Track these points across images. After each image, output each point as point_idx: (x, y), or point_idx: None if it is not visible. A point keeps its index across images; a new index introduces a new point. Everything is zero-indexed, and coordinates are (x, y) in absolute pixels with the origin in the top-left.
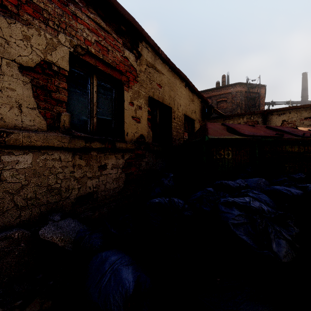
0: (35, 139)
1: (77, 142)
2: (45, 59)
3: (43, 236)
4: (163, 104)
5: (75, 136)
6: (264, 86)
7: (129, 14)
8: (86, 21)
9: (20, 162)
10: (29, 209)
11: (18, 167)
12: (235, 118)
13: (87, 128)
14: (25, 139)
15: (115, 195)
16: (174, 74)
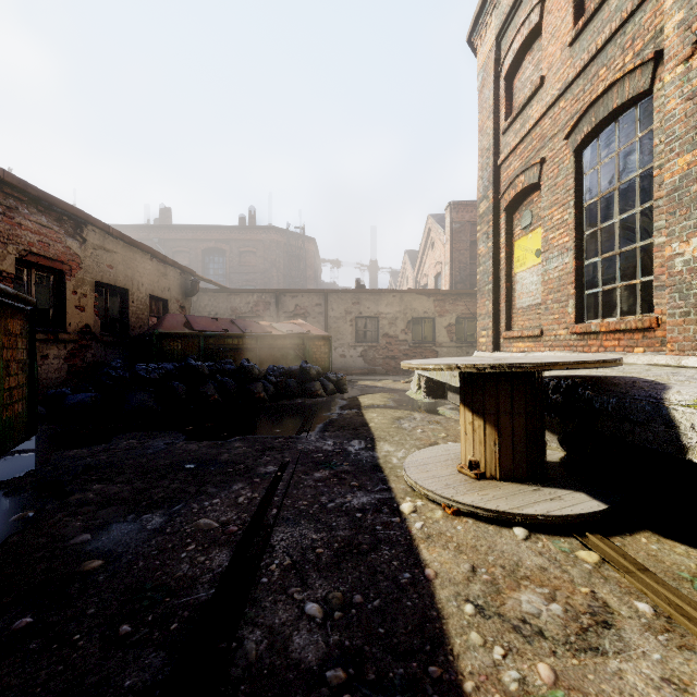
0: None
1: None
2: None
3: None
4: (116, 286)
5: None
6: (313, 240)
7: (74, 207)
8: (29, 226)
9: None
10: None
11: None
12: (243, 295)
13: None
14: None
15: (57, 385)
16: (132, 248)
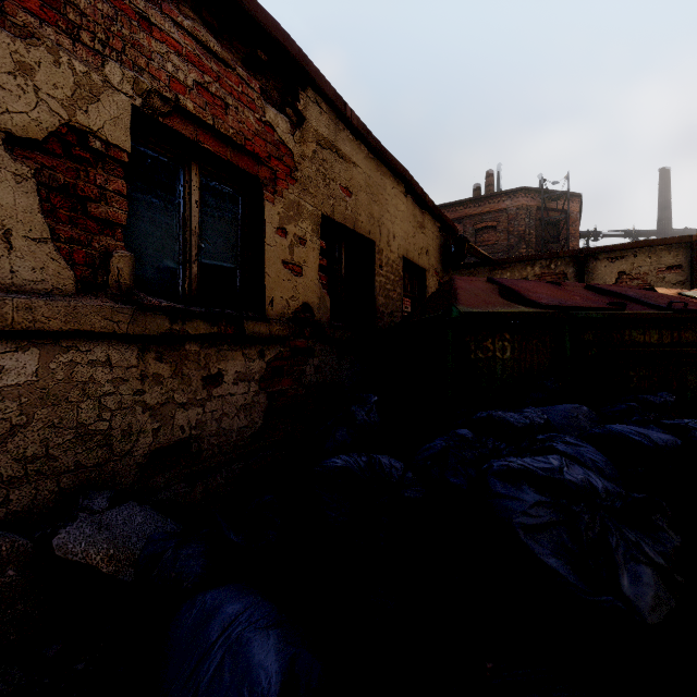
0: (46, 314)
1: (152, 321)
2: (73, 122)
3: (62, 551)
4: (355, 234)
5: (146, 308)
6: (578, 197)
7: (277, 24)
8: (173, 36)
9: (6, 370)
10: (30, 483)
11: (1, 382)
12: (516, 267)
13: (176, 288)
14: (19, 315)
15: (243, 443)
16: (380, 165)
